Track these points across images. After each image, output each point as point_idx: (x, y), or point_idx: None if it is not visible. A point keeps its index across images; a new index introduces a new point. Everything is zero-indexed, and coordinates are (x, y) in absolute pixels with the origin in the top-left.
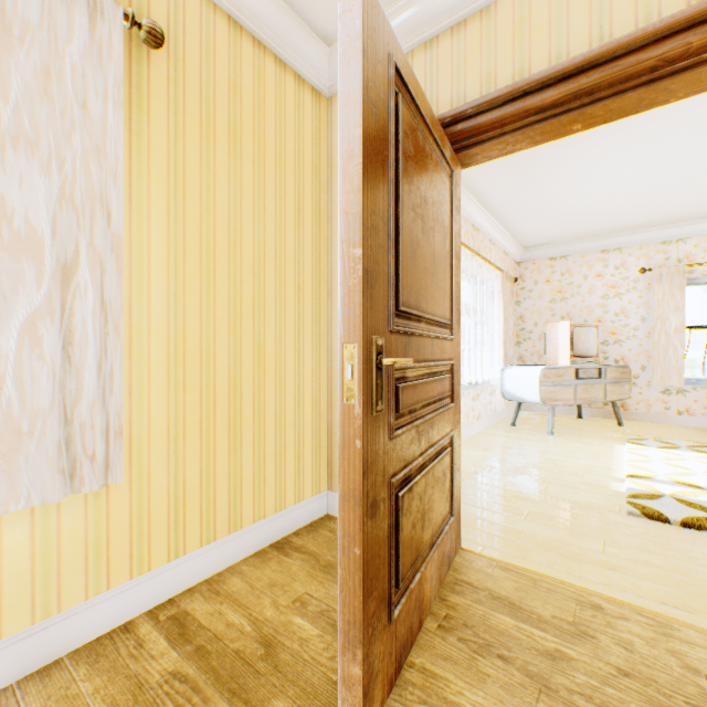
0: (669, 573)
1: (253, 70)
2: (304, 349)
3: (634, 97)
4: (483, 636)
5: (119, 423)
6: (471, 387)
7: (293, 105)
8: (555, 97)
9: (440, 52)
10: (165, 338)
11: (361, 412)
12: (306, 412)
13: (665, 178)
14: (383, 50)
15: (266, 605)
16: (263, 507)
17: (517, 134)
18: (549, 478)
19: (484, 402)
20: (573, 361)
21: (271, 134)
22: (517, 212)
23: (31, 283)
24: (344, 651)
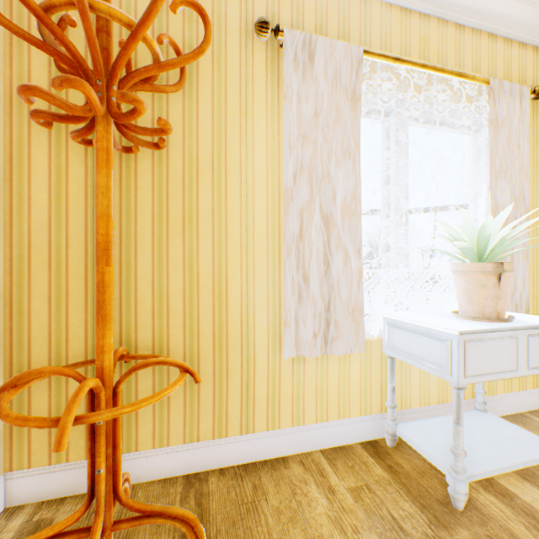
0: None
1: None
2: None
3: None
4: None
5: (526, 306)
6: None
7: None
8: None
9: None
10: (530, 260)
11: None
12: None
13: None
14: None
15: None
16: None
17: None
18: None
19: None
20: None
21: None
22: None
23: None
24: None
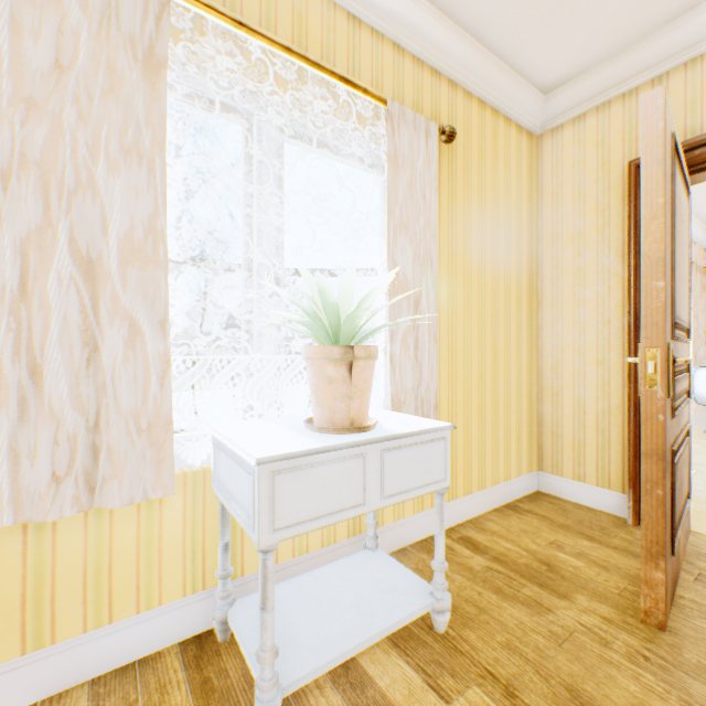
0: None
1: (491, 133)
2: (521, 350)
3: None
4: None
5: (435, 400)
6: None
7: (514, 151)
8: None
9: (669, 86)
10: (446, 343)
11: (663, 396)
12: (522, 403)
13: None
14: (668, 132)
15: (528, 542)
16: (496, 475)
17: None
18: None
19: None
20: None
21: (501, 179)
22: None
23: (405, 312)
24: (645, 561)
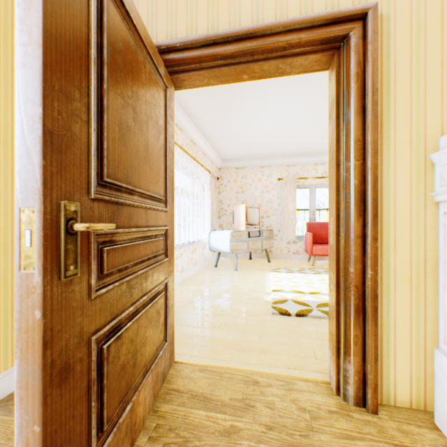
0: (291, 347)
1: None
2: None
3: (275, 65)
4: (183, 435)
5: None
6: (191, 244)
7: None
8: (232, 51)
9: None
10: None
11: (42, 280)
12: None
13: (288, 130)
14: None
15: None
16: None
17: (210, 71)
18: (234, 298)
19: (199, 253)
20: (247, 227)
21: None
22: (218, 137)
23: None
24: None
